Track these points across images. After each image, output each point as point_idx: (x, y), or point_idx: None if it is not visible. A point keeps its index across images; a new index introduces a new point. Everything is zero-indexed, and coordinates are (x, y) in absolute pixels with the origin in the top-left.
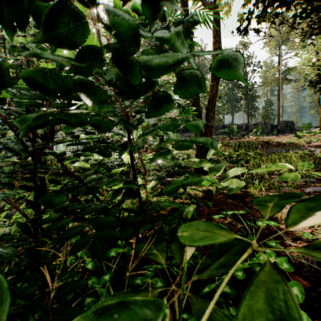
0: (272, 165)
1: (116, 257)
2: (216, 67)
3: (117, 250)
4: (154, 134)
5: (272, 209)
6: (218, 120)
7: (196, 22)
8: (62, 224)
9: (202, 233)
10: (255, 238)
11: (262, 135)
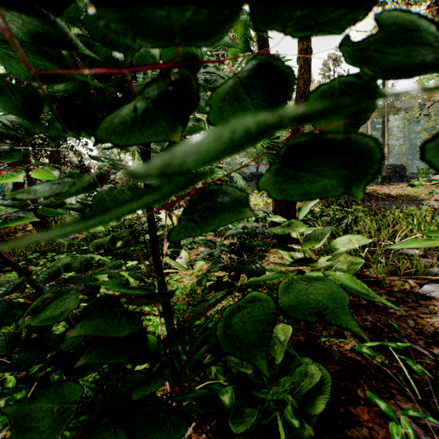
0: (435, 233)
1: None
2: None
3: None
4: None
5: None
6: None
7: None
8: None
9: None
10: None
11: None
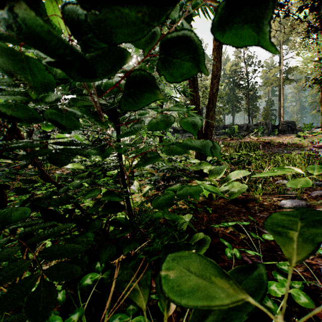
0: (278, 168)
1: (92, 286)
2: (214, 25)
3: (94, 275)
4: (149, 134)
5: (300, 246)
6: (219, 120)
7: (194, 8)
8: (1, 258)
9: (193, 280)
10: (281, 311)
11: (263, 135)
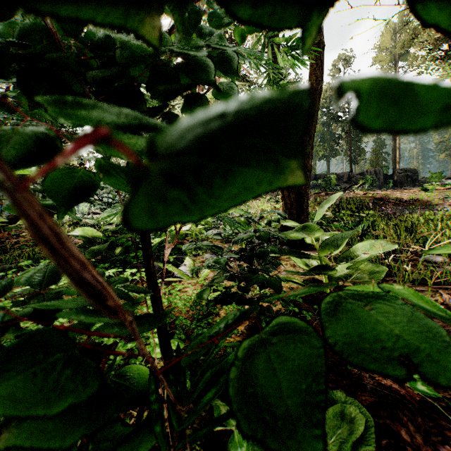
0: None
1: None
2: None
3: None
4: None
5: None
6: None
7: None
8: None
9: None
10: None
11: (372, 189)
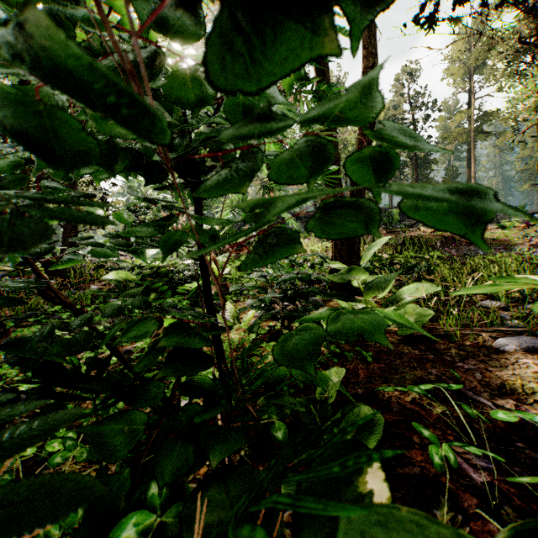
0: (502, 278)
1: None
2: None
3: (144, 517)
4: None
5: None
6: None
7: None
8: None
9: None
10: None
11: None
